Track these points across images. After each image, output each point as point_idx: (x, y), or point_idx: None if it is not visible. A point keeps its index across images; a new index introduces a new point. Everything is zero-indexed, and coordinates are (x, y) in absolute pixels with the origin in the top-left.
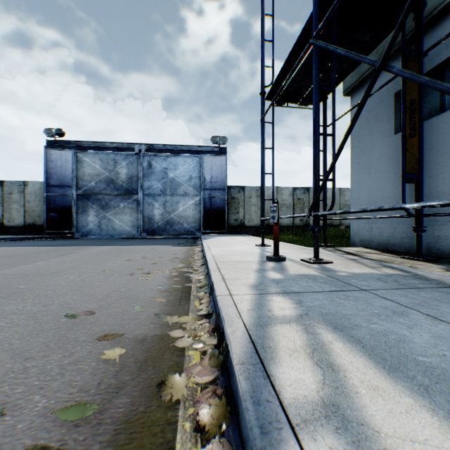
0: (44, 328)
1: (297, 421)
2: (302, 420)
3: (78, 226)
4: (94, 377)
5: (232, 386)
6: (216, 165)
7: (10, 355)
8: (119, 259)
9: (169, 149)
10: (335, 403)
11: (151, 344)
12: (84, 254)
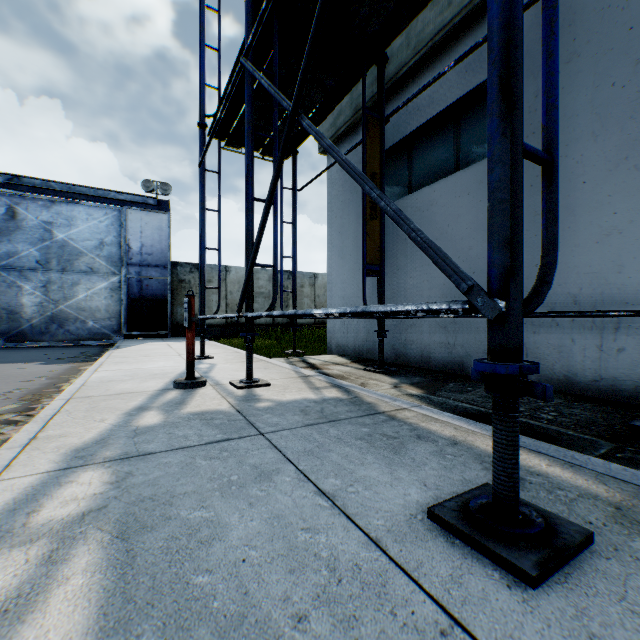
0: None
1: None
2: None
3: None
4: None
5: None
6: (152, 227)
7: None
8: None
9: (57, 189)
10: None
11: None
12: None
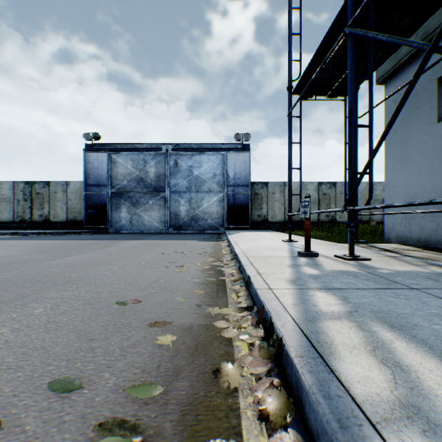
0: (100, 313)
1: (376, 419)
2: (382, 418)
3: (112, 221)
4: (152, 360)
5: (289, 378)
6: (240, 162)
7: (76, 335)
8: (152, 253)
9: (194, 148)
10: (414, 405)
11: (198, 333)
12: (120, 248)
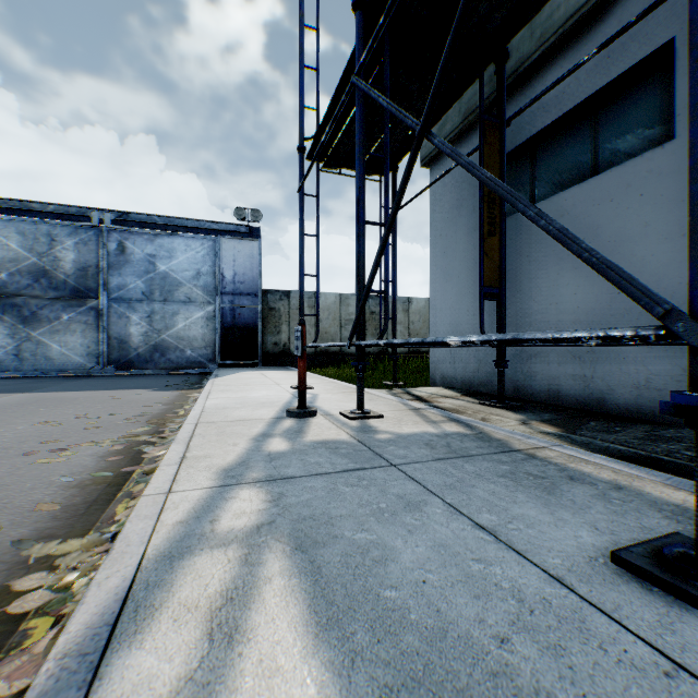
0: None
1: None
2: None
3: None
4: None
5: None
6: (243, 255)
7: None
8: (26, 422)
9: (159, 223)
10: None
11: None
12: None
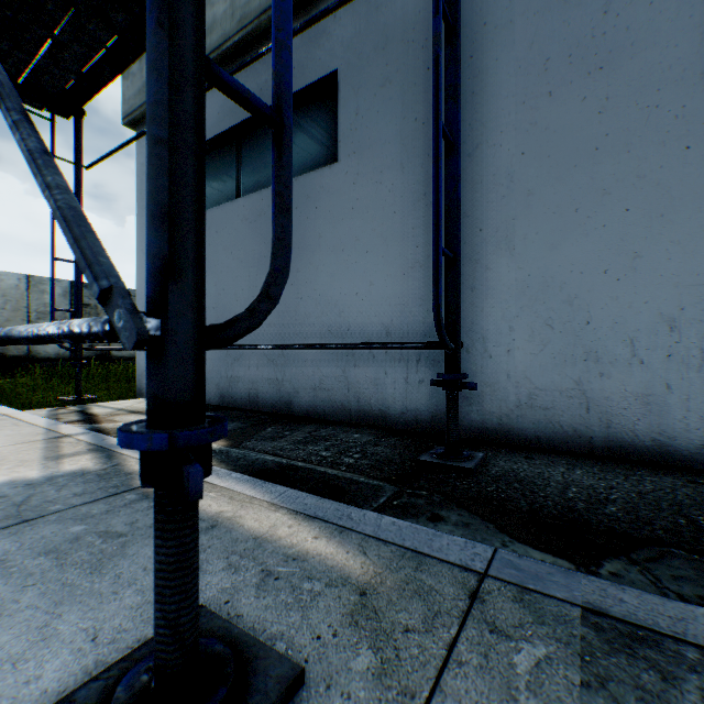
0: None
1: None
2: None
3: None
4: None
5: None
6: None
7: None
8: None
9: None
10: None
11: None
12: None
